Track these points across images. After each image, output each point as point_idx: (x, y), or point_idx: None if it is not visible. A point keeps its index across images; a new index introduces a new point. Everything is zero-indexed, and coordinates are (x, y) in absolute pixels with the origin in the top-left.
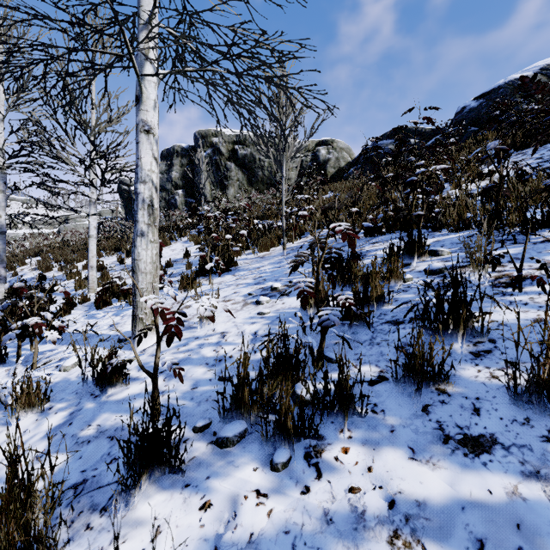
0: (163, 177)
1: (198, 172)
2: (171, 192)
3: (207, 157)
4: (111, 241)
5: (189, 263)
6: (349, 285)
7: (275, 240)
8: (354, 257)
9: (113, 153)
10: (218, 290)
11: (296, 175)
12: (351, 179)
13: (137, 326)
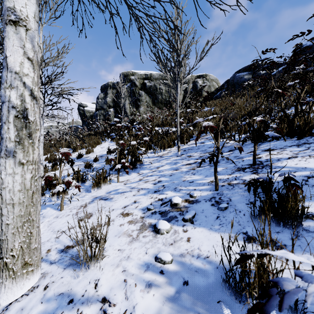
0: (102, 101)
1: (119, 96)
2: (106, 110)
3: (127, 88)
4: (67, 141)
5: (108, 159)
6: (283, 225)
7: (171, 142)
8: (289, 184)
9: (53, 81)
10: (108, 219)
11: (182, 98)
12: (219, 98)
13: (2, 270)
